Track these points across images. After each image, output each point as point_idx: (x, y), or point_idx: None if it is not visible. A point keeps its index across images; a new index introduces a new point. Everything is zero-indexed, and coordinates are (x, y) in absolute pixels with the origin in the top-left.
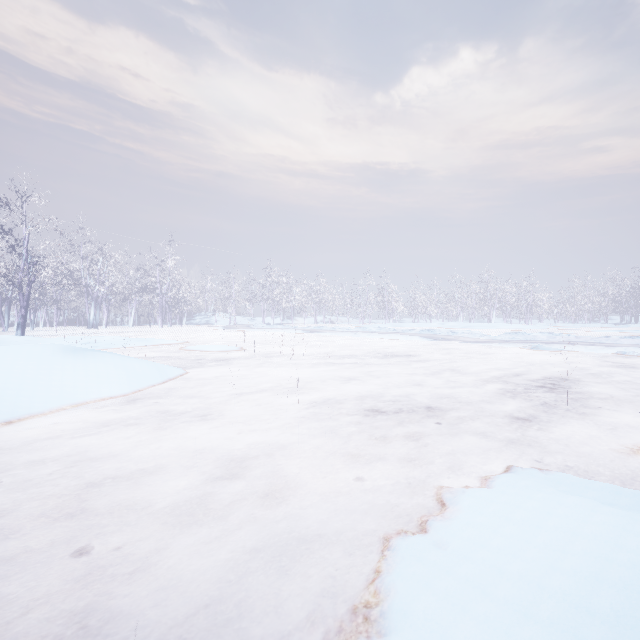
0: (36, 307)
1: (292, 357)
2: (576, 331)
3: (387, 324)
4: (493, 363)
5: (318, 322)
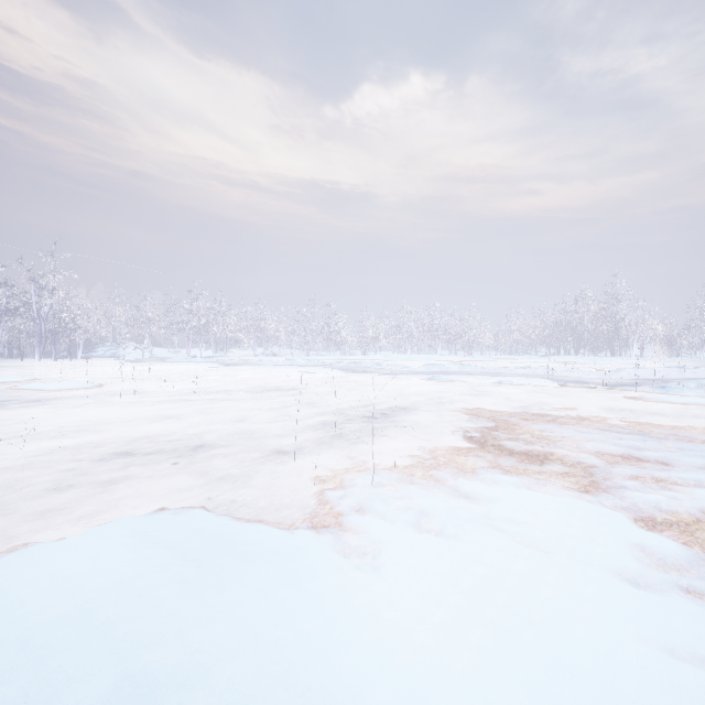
0: None
1: (154, 394)
2: (501, 362)
3: (330, 356)
4: (369, 395)
5: (258, 355)
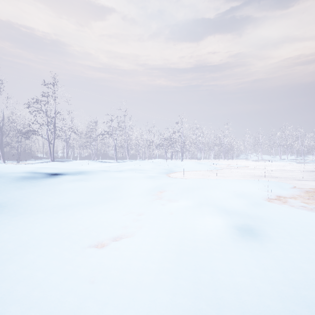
0: (183, 153)
1: (265, 170)
2: None
3: None
4: None
5: None
